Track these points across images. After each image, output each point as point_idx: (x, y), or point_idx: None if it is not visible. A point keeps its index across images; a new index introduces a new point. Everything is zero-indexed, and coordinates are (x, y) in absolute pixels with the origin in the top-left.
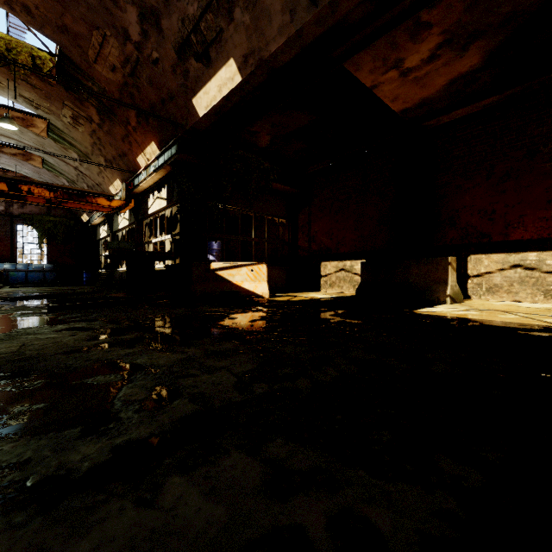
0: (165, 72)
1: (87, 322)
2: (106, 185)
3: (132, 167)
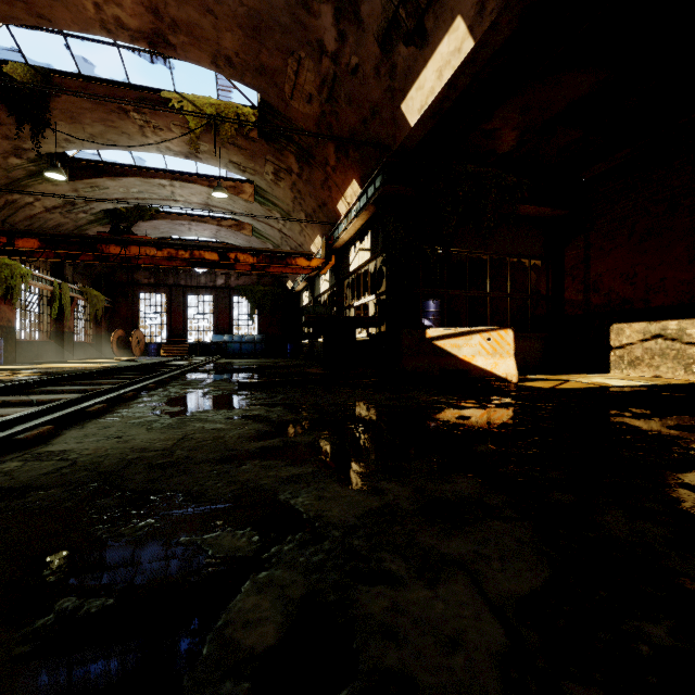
0: (366, 79)
1: (267, 407)
2: (307, 245)
3: (332, 218)
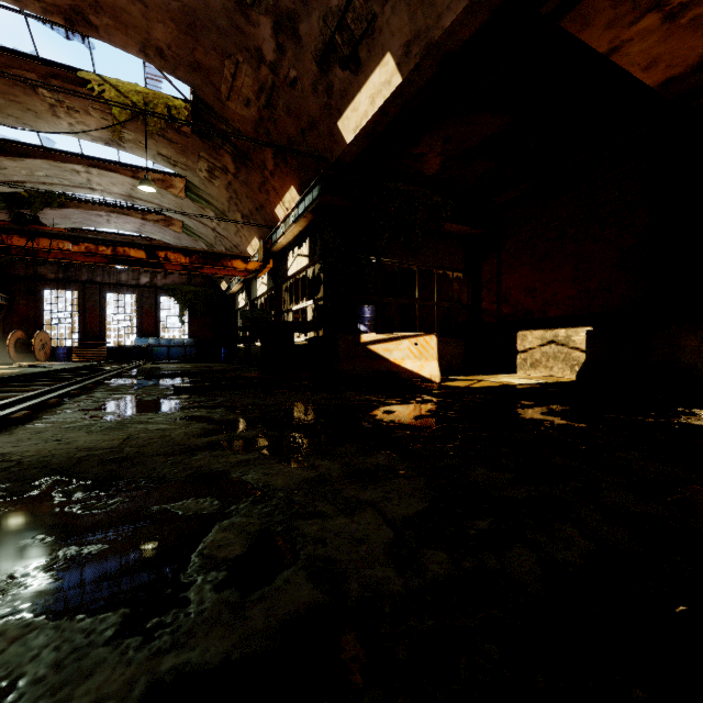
0: (304, 93)
1: (208, 409)
2: (244, 246)
3: (270, 221)
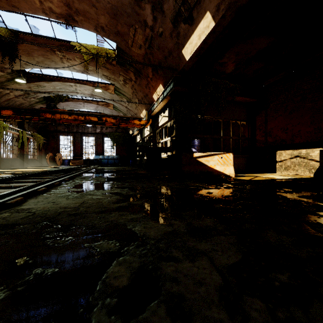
0: (166, 38)
1: (121, 188)
2: (139, 114)
3: (150, 101)
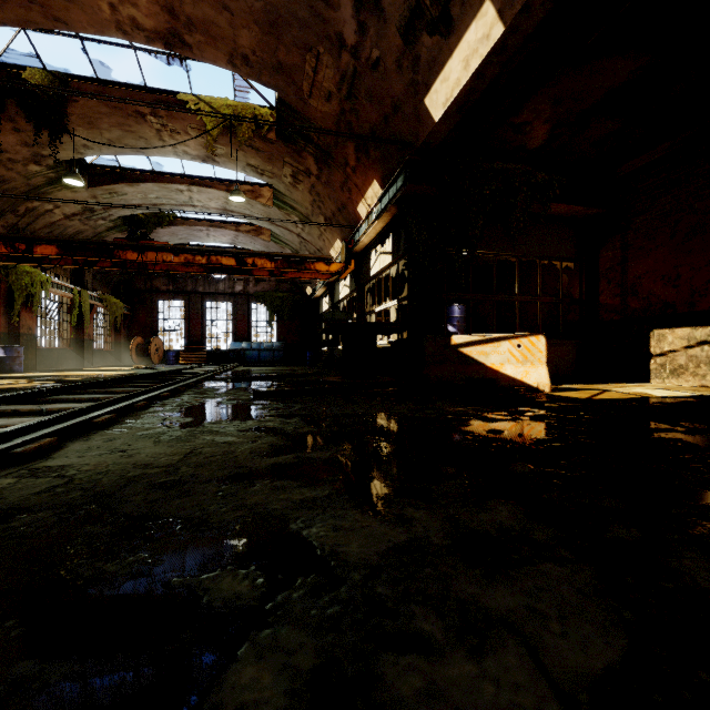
0: (387, 73)
1: (283, 418)
2: (327, 250)
3: (352, 221)
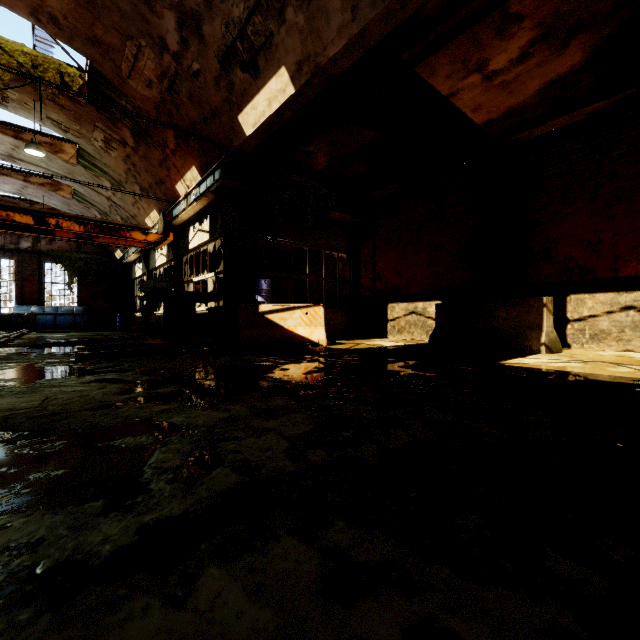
0: (207, 85)
1: (118, 372)
2: (142, 217)
3: (170, 196)
